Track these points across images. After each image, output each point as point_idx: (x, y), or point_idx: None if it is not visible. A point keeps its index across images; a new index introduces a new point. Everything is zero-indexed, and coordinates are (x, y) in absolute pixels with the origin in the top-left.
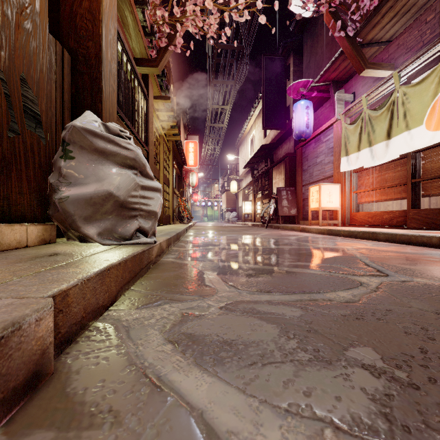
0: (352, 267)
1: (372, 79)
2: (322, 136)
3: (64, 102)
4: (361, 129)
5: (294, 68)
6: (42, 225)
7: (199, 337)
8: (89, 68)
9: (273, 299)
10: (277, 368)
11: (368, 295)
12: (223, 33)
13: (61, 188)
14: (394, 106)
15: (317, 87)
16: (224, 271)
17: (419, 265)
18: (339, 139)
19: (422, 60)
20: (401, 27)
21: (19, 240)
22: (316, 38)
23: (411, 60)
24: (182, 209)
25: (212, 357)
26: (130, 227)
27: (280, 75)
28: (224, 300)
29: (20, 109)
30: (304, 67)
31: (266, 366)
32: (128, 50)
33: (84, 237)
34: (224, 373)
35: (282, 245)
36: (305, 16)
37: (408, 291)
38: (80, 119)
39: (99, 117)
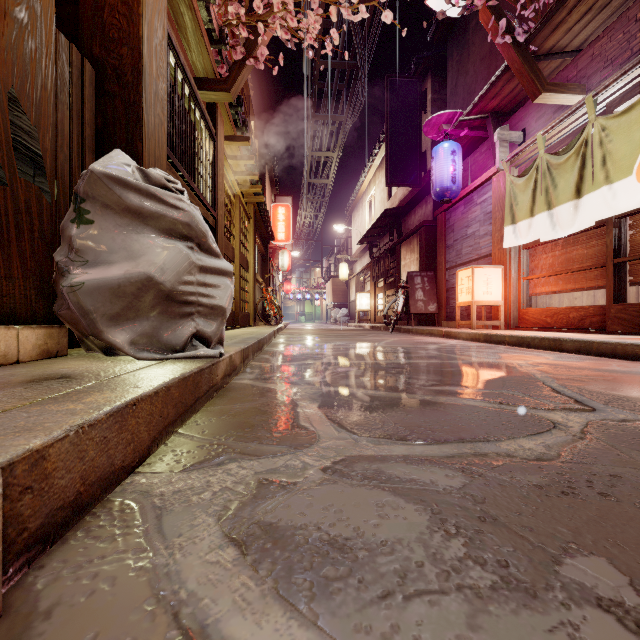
0: (533, 394)
1: (552, 108)
2: (475, 195)
3: (85, 139)
4: (536, 184)
5: (433, 95)
6: (44, 329)
7: (285, 532)
8: (122, 88)
9: (413, 453)
10: (434, 608)
11: (571, 446)
12: (327, 40)
13: (72, 270)
14: (588, 147)
15: (468, 122)
16: (330, 401)
17: (639, 392)
18: (501, 199)
19: (631, 77)
20: (596, 28)
21: (4, 353)
22: (466, 50)
23: (614, 78)
24: (268, 304)
25: (308, 577)
26: (182, 331)
27: (412, 106)
28: (330, 455)
29: (8, 145)
30: (449, 94)
31: (412, 602)
32: (184, 64)
33: (109, 347)
34: (331, 619)
35: (418, 358)
36: (451, 15)
37: (636, 439)
38: (103, 161)
39: (138, 162)
